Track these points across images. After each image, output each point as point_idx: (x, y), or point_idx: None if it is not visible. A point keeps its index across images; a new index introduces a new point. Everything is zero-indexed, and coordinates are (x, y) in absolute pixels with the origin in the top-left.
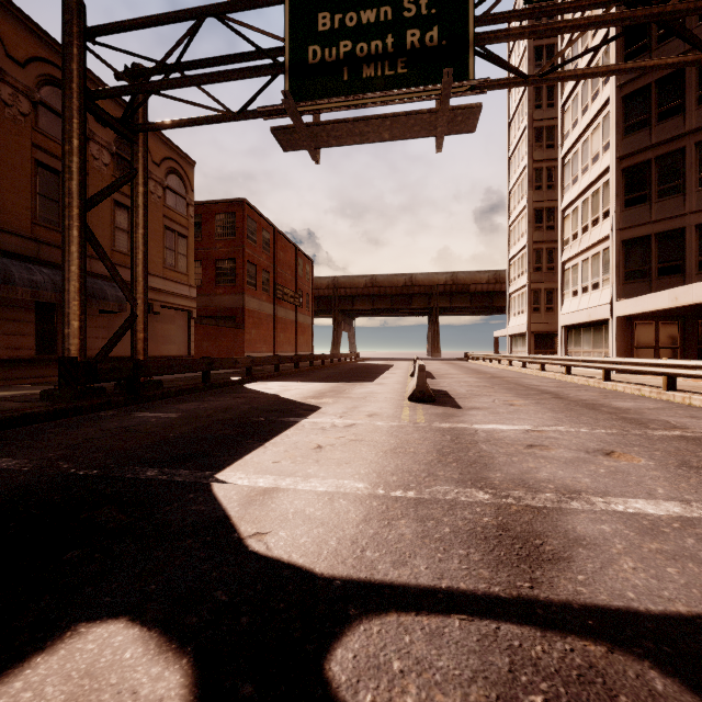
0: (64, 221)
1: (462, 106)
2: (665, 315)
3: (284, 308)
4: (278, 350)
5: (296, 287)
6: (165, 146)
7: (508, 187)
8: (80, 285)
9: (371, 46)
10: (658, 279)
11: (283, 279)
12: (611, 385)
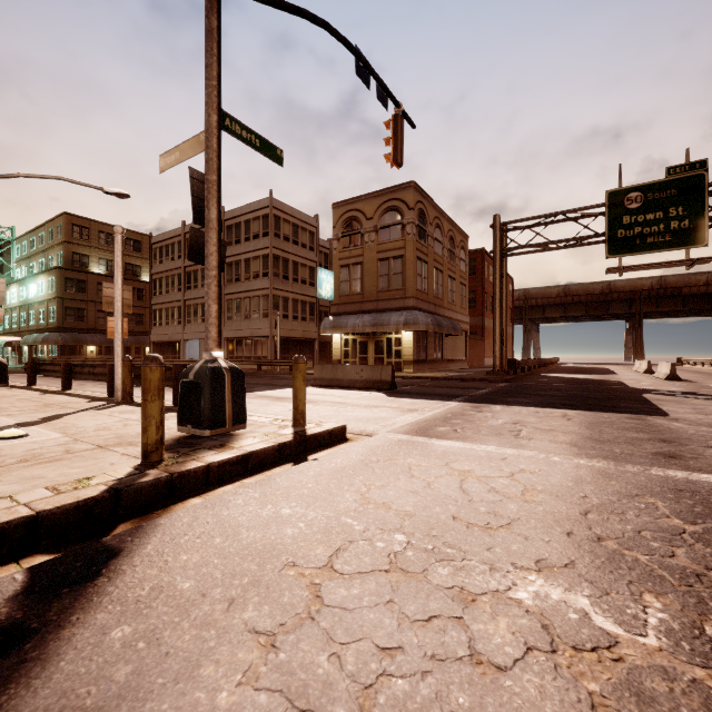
0: (494, 305)
1: (702, 260)
2: None
3: None
4: None
5: None
6: (460, 234)
7: None
8: (500, 330)
9: (651, 229)
10: None
11: None
12: None
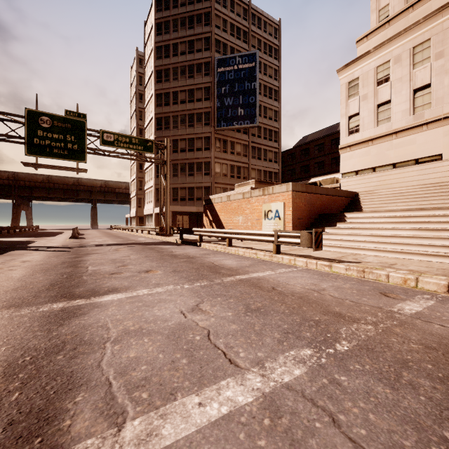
0: None
1: (82, 170)
2: None
3: None
4: None
5: None
6: None
7: None
8: None
9: (57, 144)
10: None
11: None
12: (142, 234)
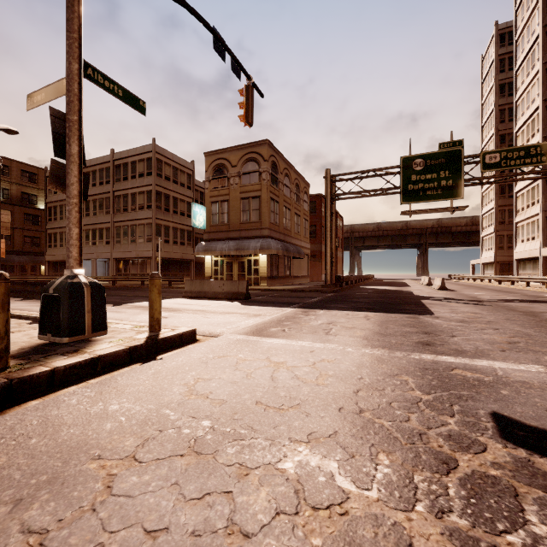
0: (326, 235)
1: (460, 208)
2: None
3: None
4: None
5: (337, 236)
6: (303, 182)
7: None
8: (330, 254)
9: (429, 185)
10: None
11: None
12: (528, 288)
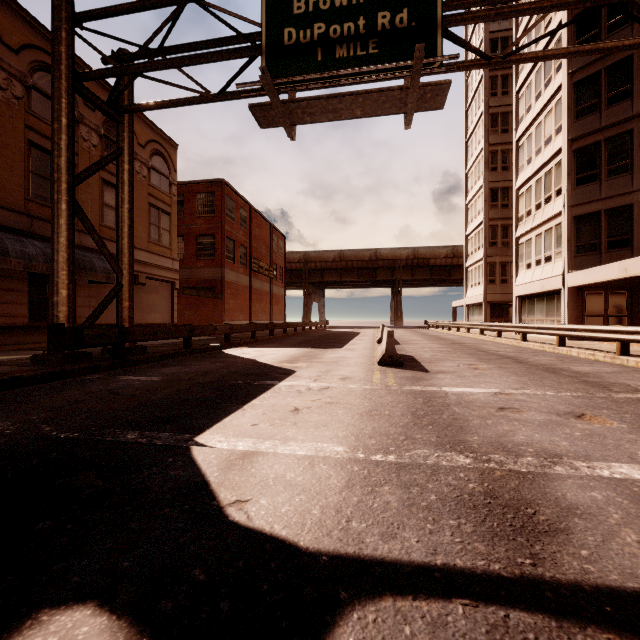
0: (53, 195)
1: (431, 83)
2: (613, 285)
3: (260, 280)
4: (254, 319)
5: (271, 261)
6: (149, 129)
7: (465, 168)
8: (68, 256)
9: (343, 28)
10: (608, 252)
11: (259, 253)
12: (566, 350)
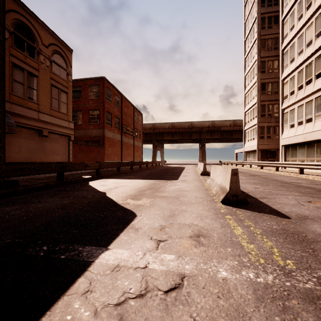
0: None
1: None
2: None
3: (127, 137)
4: (123, 159)
5: (134, 127)
6: (51, 36)
7: (244, 74)
8: None
9: None
10: None
11: (126, 122)
12: None
